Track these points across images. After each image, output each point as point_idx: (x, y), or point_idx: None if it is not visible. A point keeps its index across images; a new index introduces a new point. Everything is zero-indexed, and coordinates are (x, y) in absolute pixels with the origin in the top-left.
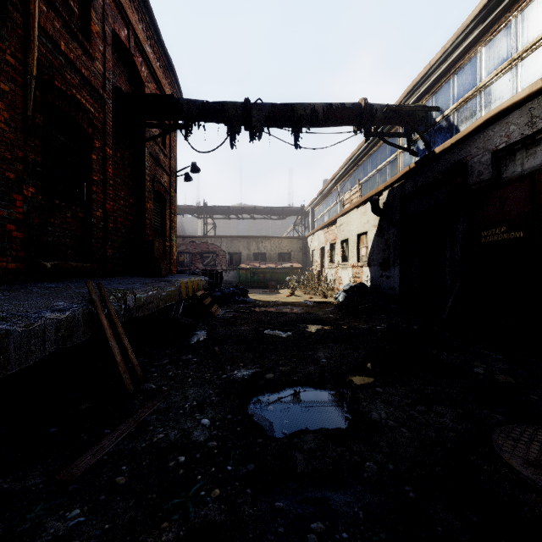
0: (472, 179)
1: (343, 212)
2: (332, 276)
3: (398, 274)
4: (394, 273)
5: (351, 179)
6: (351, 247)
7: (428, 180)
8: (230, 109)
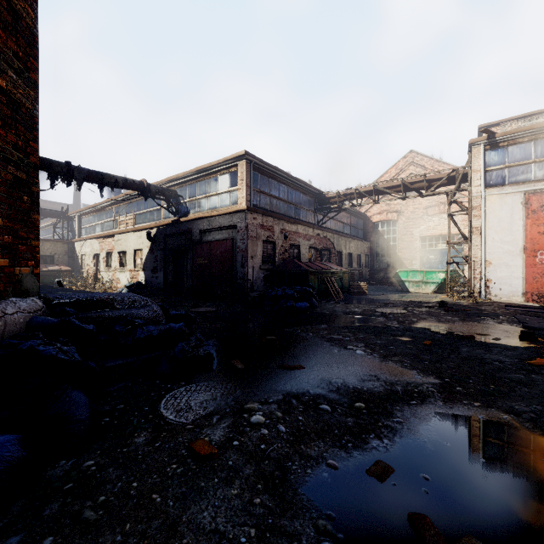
0: (194, 237)
1: (122, 232)
2: (109, 277)
3: (163, 276)
4: (160, 275)
5: (126, 208)
6: (129, 257)
7: (177, 231)
8: (57, 167)
